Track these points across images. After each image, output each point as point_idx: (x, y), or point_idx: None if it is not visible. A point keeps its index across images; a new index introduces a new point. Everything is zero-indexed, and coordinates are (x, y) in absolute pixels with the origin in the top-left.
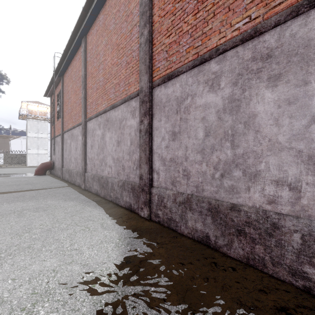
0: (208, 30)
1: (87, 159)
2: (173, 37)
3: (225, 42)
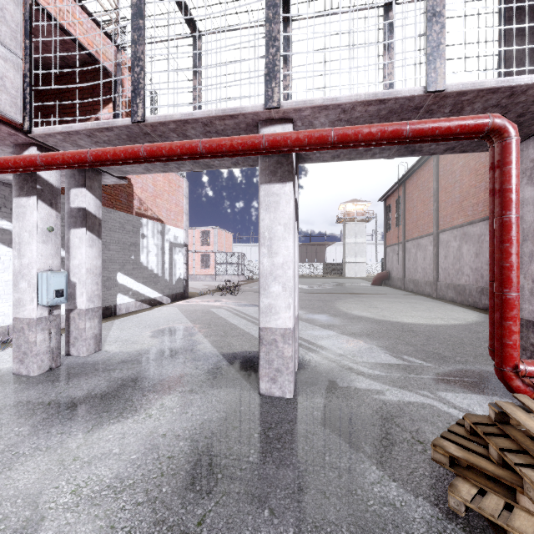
0: None
1: (439, 269)
2: None
3: None
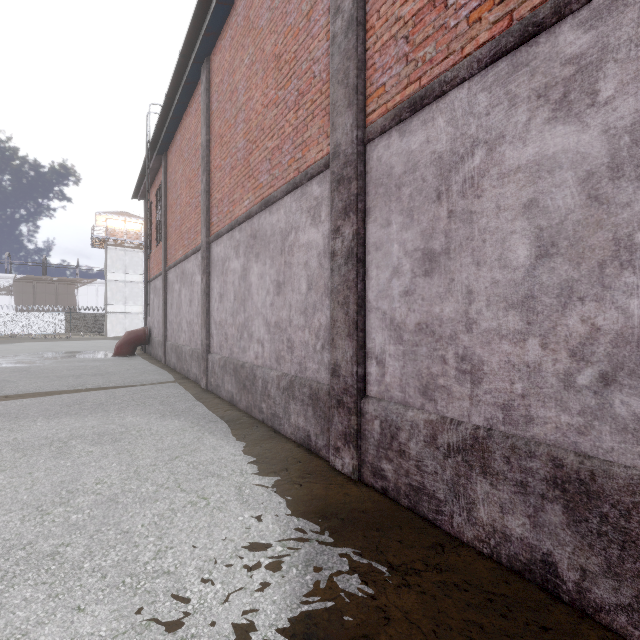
0: None
1: (211, 324)
2: None
3: None
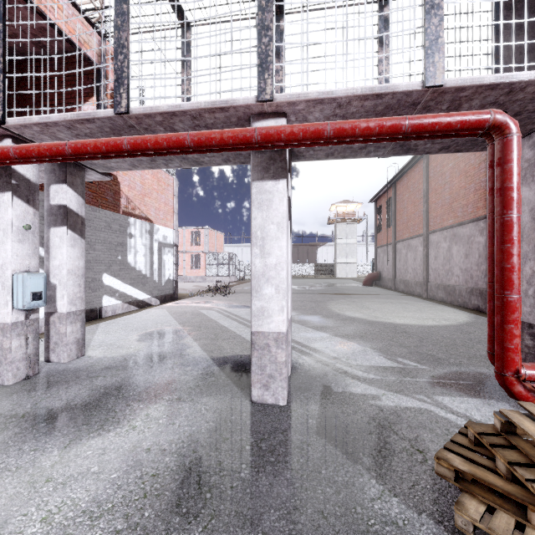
0: None
1: (429, 269)
2: None
3: None
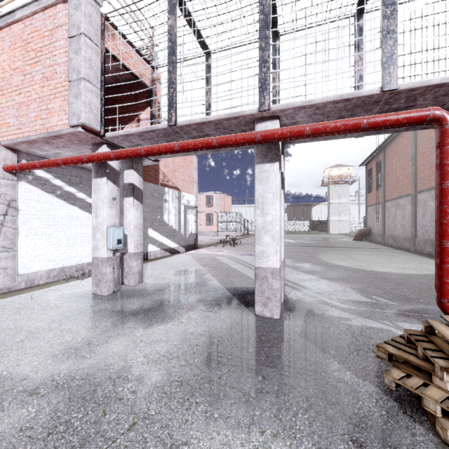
0: None
1: (417, 226)
2: None
3: None
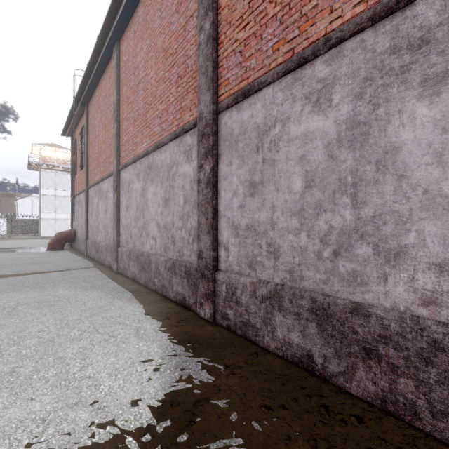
0: (310, 10)
1: (121, 226)
2: (250, 28)
3: (340, 25)
